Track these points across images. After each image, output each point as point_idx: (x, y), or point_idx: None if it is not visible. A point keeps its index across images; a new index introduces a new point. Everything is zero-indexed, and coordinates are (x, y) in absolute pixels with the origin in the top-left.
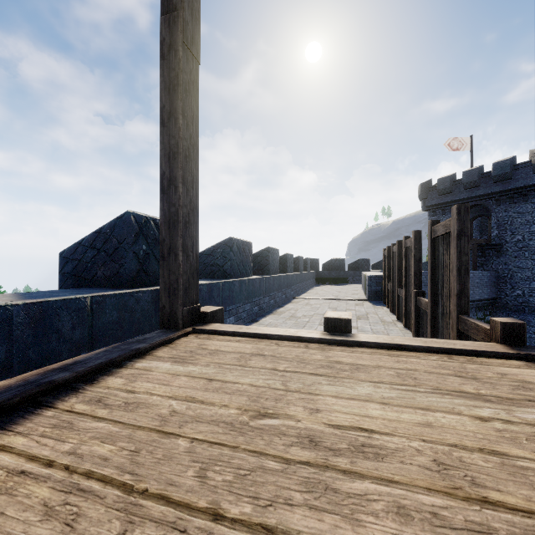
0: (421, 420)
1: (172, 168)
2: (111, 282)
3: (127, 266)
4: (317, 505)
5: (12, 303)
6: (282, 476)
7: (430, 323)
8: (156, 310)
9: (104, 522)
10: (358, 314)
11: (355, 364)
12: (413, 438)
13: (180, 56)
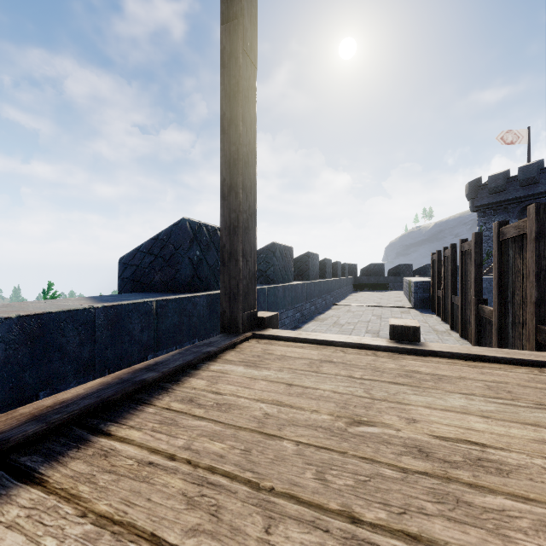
0: (535, 436)
1: (233, 174)
2: (168, 287)
3: (183, 271)
4: (454, 517)
5: (94, 306)
6: (404, 484)
7: (496, 334)
8: (210, 315)
9: (245, 515)
10: None
11: (435, 375)
12: (533, 455)
13: (241, 63)
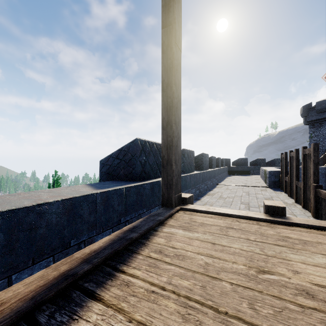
0: None
1: (169, 115)
2: (127, 178)
3: (136, 169)
4: None
5: (96, 192)
6: (304, 315)
7: None
8: (152, 194)
9: None
10: (265, 197)
11: (301, 240)
12: None
13: (174, 50)
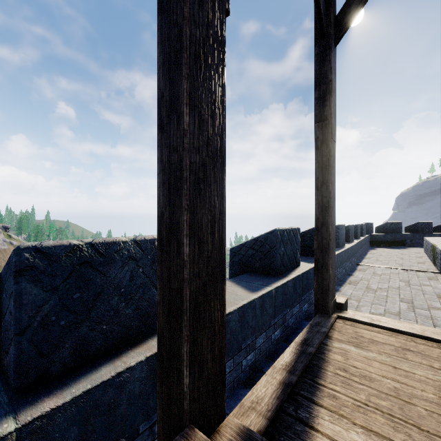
0: None
1: (324, 216)
2: (265, 271)
3: (276, 262)
4: None
5: (255, 298)
6: None
7: None
8: (293, 291)
9: (423, 440)
10: (436, 292)
11: None
12: None
13: (330, 148)
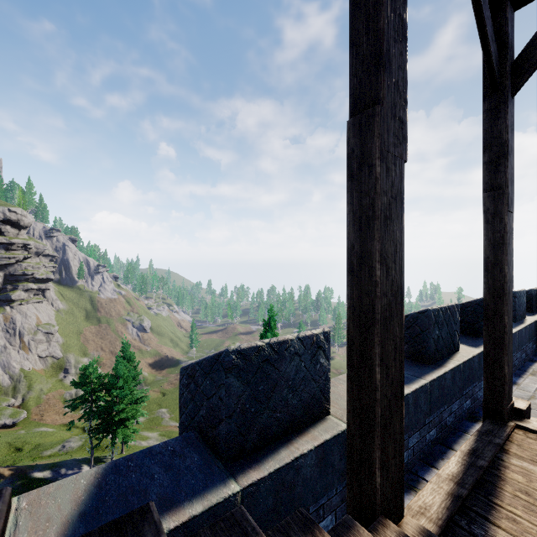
0: None
1: (497, 303)
2: (414, 357)
3: (428, 348)
4: None
5: (408, 392)
6: None
7: None
8: (452, 384)
9: None
10: None
11: None
12: None
13: (506, 222)
